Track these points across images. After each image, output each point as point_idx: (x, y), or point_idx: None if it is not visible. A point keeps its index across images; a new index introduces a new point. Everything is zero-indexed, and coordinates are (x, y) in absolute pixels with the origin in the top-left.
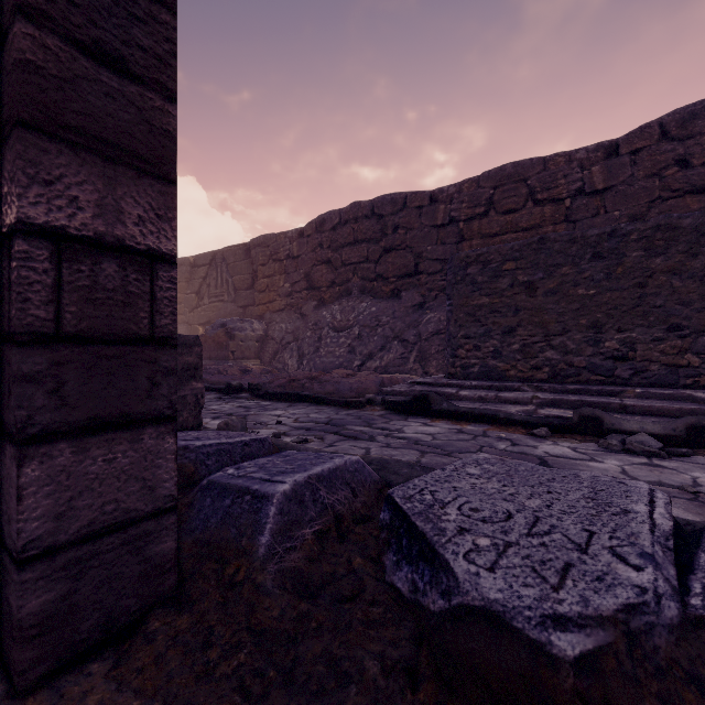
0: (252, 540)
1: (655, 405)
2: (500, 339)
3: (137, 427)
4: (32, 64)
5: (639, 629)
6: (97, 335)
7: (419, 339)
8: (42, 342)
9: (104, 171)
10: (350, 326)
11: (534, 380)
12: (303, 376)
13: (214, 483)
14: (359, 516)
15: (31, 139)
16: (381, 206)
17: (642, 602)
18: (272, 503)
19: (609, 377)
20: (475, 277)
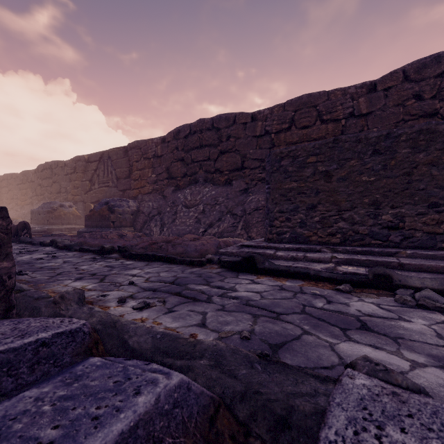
0: None
1: (426, 264)
2: (305, 213)
3: None
4: None
5: None
6: None
7: (244, 213)
8: None
9: None
10: (197, 204)
11: (330, 243)
12: (161, 240)
13: None
14: None
15: None
16: (218, 122)
17: None
18: None
19: (385, 241)
20: (287, 167)
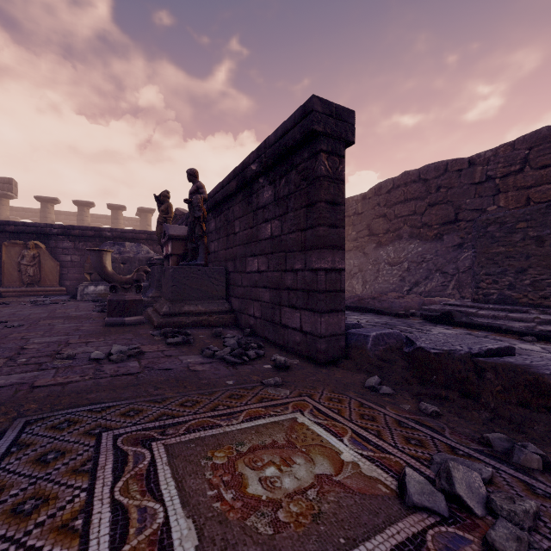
0: (365, 345)
1: None
2: (514, 276)
3: (337, 312)
4: (322, 235)
5: (451, 352)
6: (331, 290)
7: (457, 272)
8: (323, 292)
9: (332, 252)
10: (401, 262)
11: (542, 306)
12: (367, 296)
13: (350, 332)
14: (398, 348)
15: (322, 251)
16: (426, 173)
17: (455, 349)
18: (370, 337)
19: None
20: (493, 233)
